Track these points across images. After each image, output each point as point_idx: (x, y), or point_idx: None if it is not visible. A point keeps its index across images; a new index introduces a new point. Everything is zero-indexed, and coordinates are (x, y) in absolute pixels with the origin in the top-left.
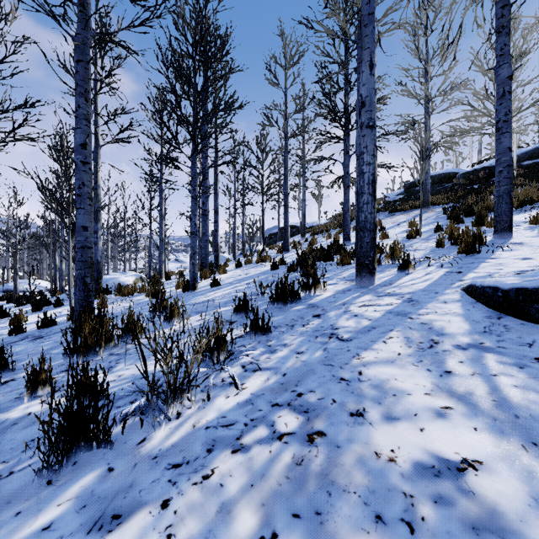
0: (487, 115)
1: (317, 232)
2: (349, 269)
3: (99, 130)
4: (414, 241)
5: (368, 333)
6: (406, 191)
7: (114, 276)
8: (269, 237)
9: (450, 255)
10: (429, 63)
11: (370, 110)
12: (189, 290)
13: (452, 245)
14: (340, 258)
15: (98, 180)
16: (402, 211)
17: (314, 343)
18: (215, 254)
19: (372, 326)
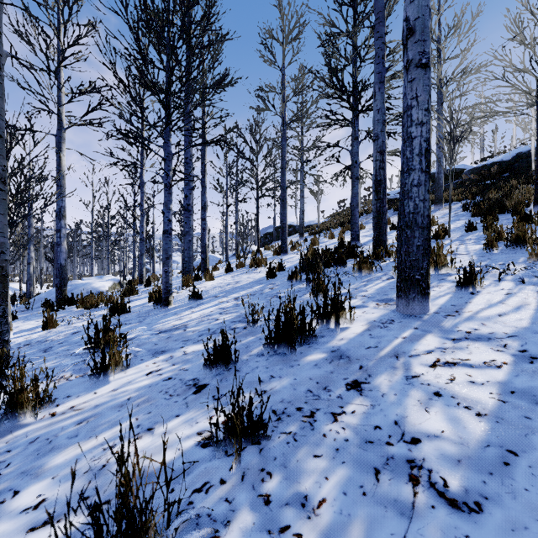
0: (525, 92)
1: (316, 231)
2: (372, 280)
3: (63, 109)
4: (445, 242)
5: (510, 475)
6: None
7: (87, 281)
8: (265, 237)
9: (532, 264)
10: (444, 42)
11: (423, 40)
12: (161, 305)
13: (507, 248)
14: (358, 265)
15: (62, 169)
16: None
17: (379, 505)
18: (202, 256)
19: (502, 443)
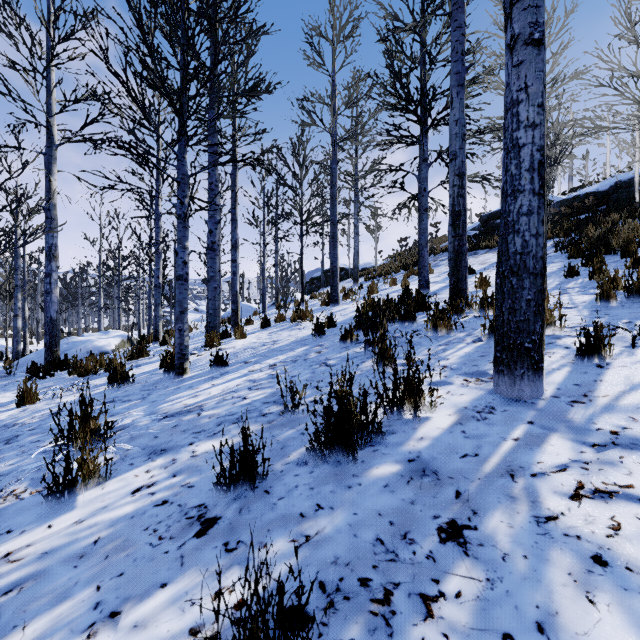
0: (638, 101)
1: (373, 275)
2: (453, 343)
3: (54, 121)
4: None
5: None
6: (483, 225)
7: (89, 338)
8: (311, 282)
9: None
10: None
11: (536, 5)
12: (174, 374)
13: (629, 300)
14: (433, 322)
15: (53, 197)
16: (486, 249)
17: None
18: (232, 307)
19: None
